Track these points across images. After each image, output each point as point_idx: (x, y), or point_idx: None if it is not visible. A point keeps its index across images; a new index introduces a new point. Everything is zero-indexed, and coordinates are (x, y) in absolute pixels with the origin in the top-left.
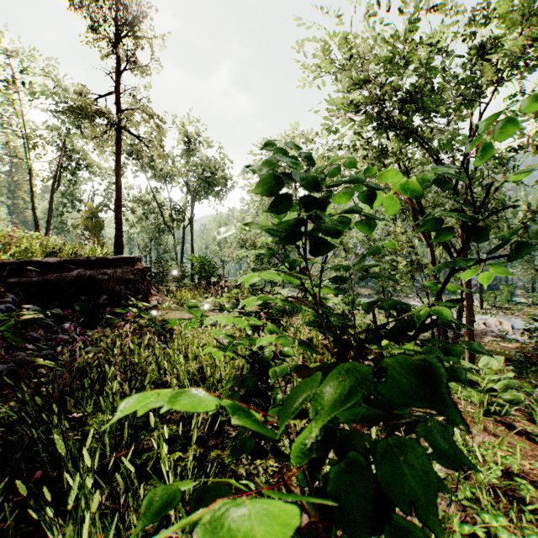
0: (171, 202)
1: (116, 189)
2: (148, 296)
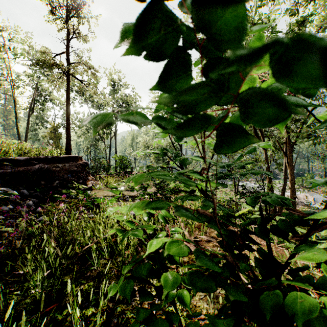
0: None
1: (66, 113)
2: (86, 181)
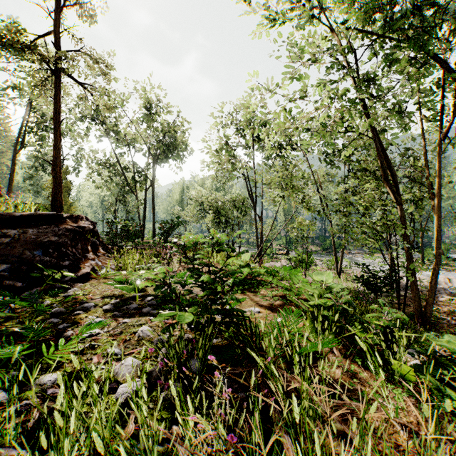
0: (134, 165)
1: (54, 139)
2: (80, 261)
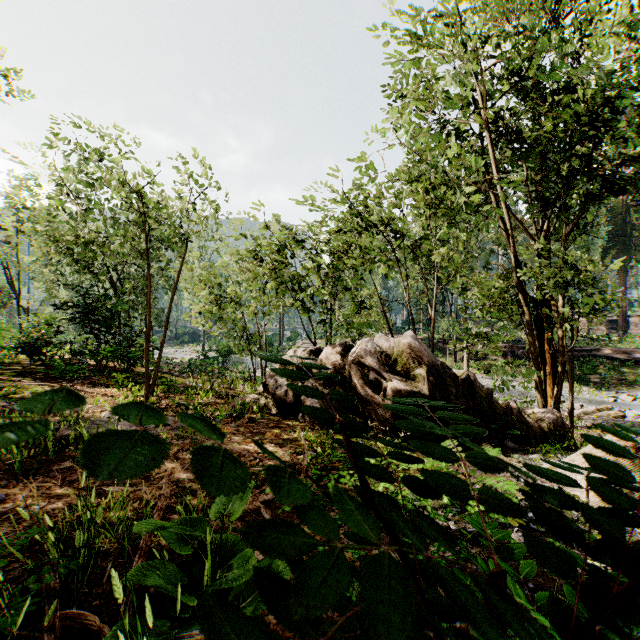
0: None
1: None
2: None
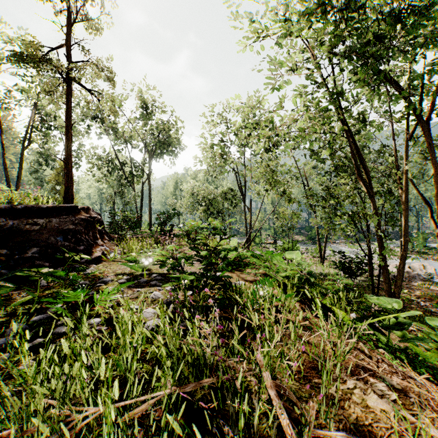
0: (131, 160)
1: (66, 140)
2: (92, 246)
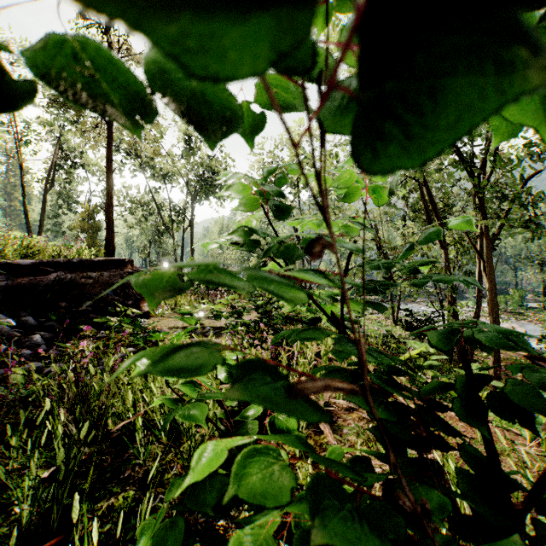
0: (170, 203)
1: (107, 186)
2: (139, 301)
